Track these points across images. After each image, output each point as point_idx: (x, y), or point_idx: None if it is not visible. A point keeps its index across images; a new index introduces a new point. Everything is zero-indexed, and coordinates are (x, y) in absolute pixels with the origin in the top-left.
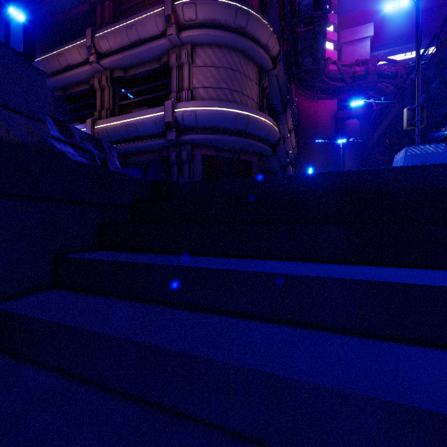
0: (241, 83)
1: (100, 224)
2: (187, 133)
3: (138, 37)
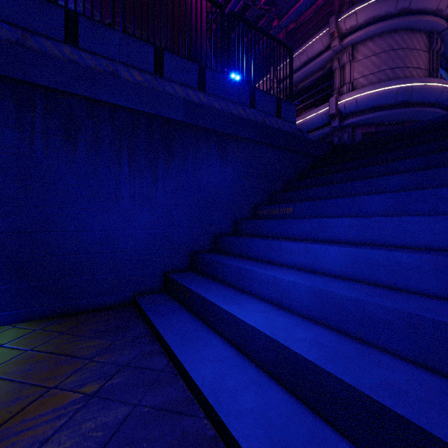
0: (404, 58)
1: (311, 164)
2: (348, 118)
3: (307, 58)
